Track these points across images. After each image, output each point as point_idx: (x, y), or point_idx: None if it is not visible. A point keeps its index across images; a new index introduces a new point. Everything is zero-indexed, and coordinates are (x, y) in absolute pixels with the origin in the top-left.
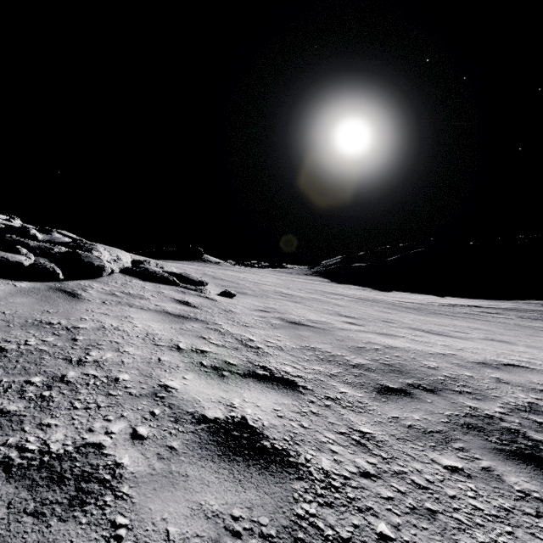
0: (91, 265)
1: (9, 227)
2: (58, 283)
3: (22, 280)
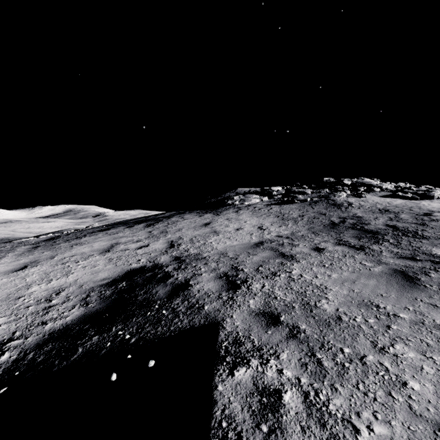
0: (429, 196)
1: (405, 188)
2: (417, 201)
3: (408, 200)
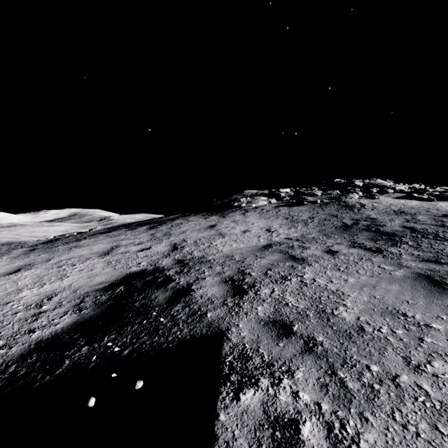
0: (446, 197)
1: (420, 189)
2: (434, 202)
3: (424, 201)
